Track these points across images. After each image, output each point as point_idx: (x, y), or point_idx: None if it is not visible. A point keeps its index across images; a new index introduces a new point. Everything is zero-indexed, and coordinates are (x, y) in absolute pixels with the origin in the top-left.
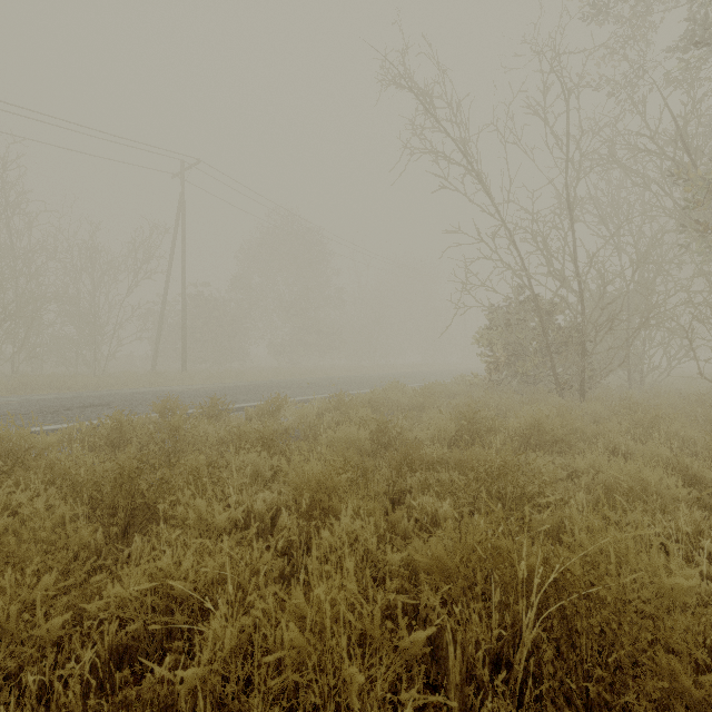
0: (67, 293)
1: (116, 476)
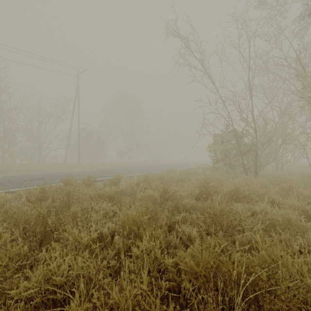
0: (26, 128)
1: (36, 217)
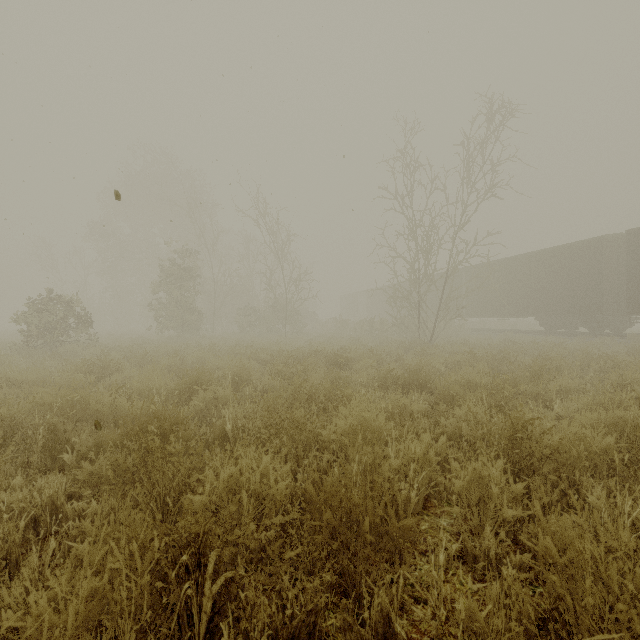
0: None
1: None
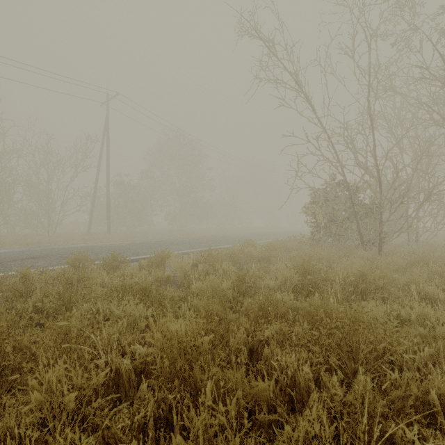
0: (29, 180)
1: None
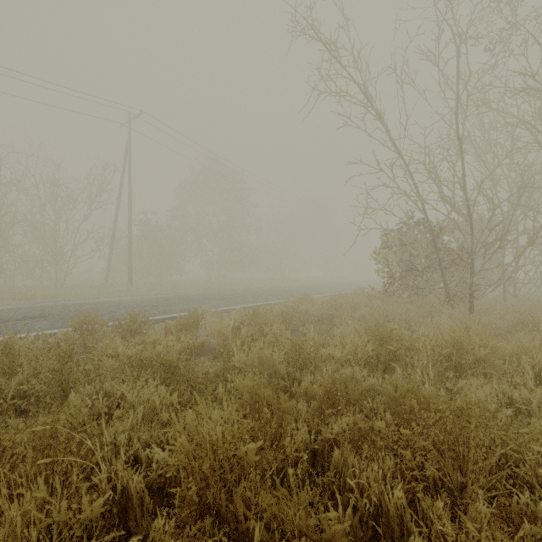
0: (31, 219)
1: None
